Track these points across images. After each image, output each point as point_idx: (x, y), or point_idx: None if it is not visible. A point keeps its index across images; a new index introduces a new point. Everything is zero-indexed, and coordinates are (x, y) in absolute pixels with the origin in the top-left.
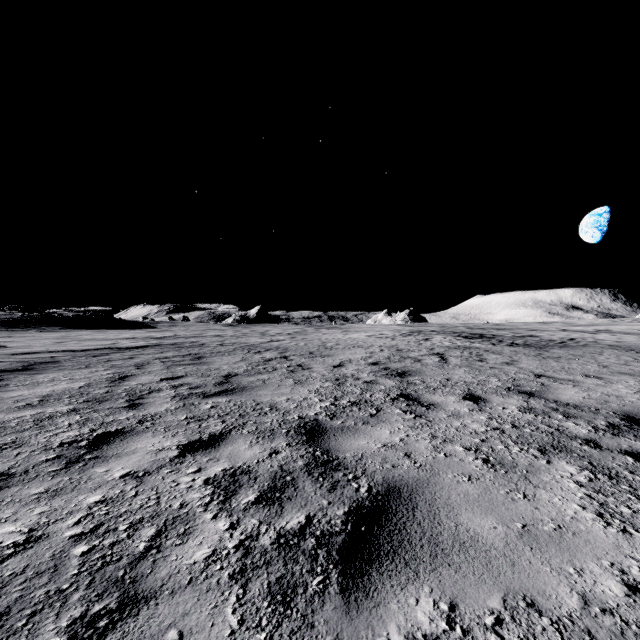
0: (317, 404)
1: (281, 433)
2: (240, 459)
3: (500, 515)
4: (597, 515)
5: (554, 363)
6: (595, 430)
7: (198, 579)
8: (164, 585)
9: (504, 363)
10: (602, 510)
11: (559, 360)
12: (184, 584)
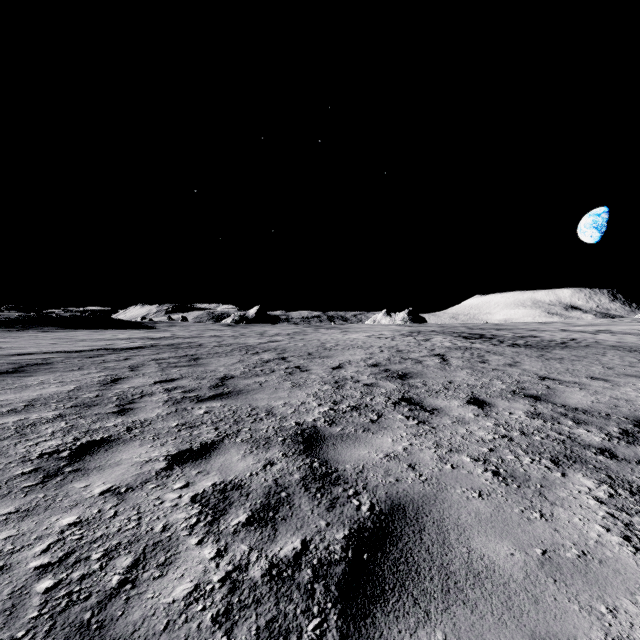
0: (315, 409)
1: (277, 441)
2: (232, 472)
3: (516, 539)
4: (623, 538)
5: (558, 364)
6: (608, 438)
7: (176, 623)
8: (136, 632)
9: (507, 364)
10: (628, 532)
11: (562, 361)
12: (159, 630)
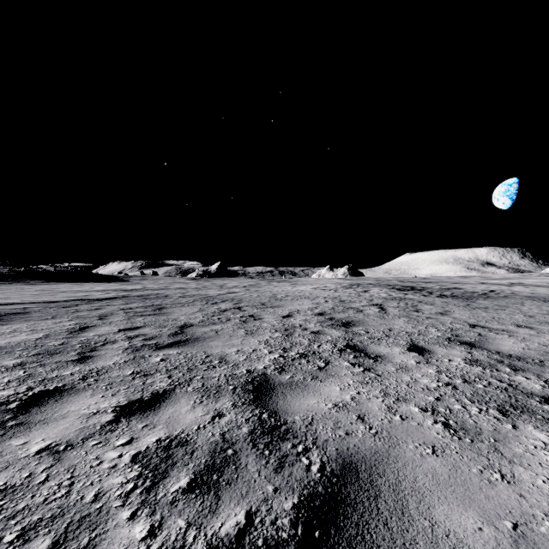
0: (266, 356)
1: (227, 390)
2: (179, 425)
3: (481, 507)
4: None
5: (484, 313)
6: (548, 385)
7: None
8: None
9: (438, 313)
10: None
11: (487, 310)
12: None
